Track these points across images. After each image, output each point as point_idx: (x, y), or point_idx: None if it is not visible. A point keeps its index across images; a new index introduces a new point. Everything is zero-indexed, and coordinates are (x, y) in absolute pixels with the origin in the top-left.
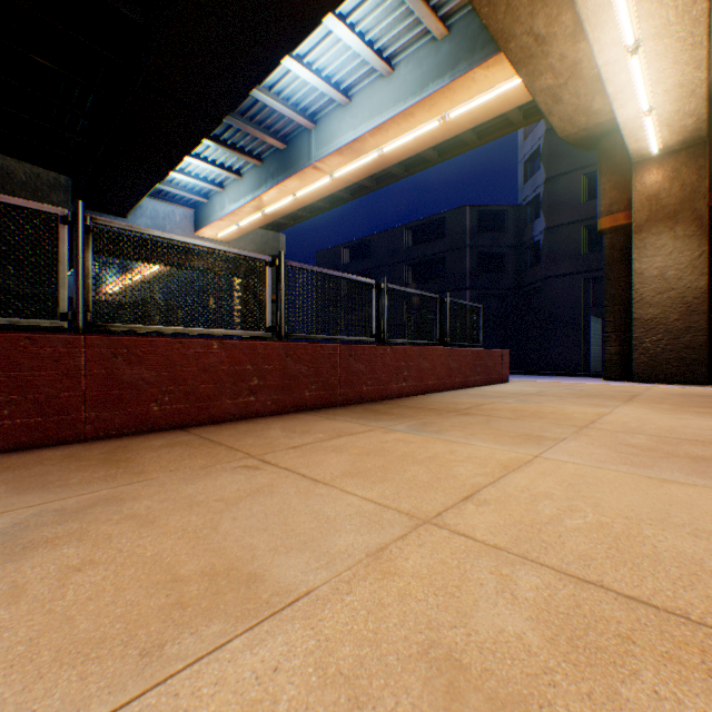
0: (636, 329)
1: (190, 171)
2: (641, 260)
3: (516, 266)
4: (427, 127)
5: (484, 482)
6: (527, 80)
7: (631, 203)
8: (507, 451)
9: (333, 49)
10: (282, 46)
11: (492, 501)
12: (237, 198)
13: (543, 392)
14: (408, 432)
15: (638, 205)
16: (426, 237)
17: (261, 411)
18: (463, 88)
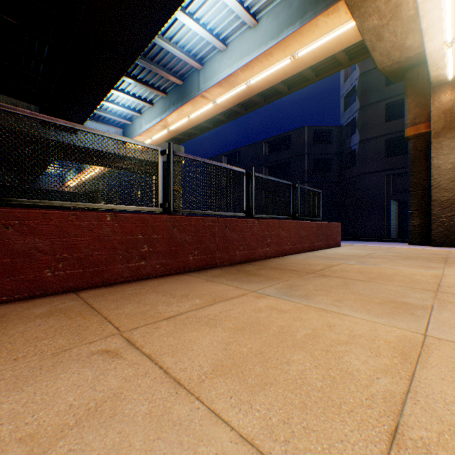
0: (435, 208)
1: (118, 102)
2: (438, 158)
3: (339, 167)
4: (282, 64)
5: (397, 390)
6: (359, 21)
7: (431, 116)
8: (388, 325)
9: (214, 7)
10: None
11: (439, 449)
12: (150, 120)
13: (372, 254)
14: (279, 297)
15: (436, 117)
16: (278, 148)
17: (151, 273)
18: (309, 32)
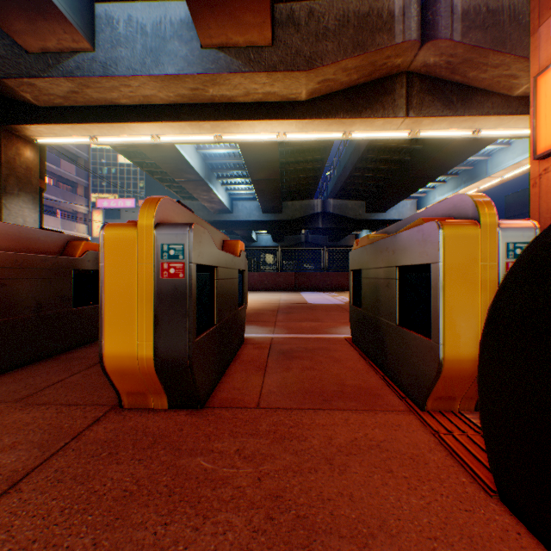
0: None
1: None
2: None
3: None
4: None
5: None
6: None
7: None
8: None
9: None
10: (466, 157)
11: None
12: (442, 194)
13: None
14: None
15: None
16: None
17: None
18: None
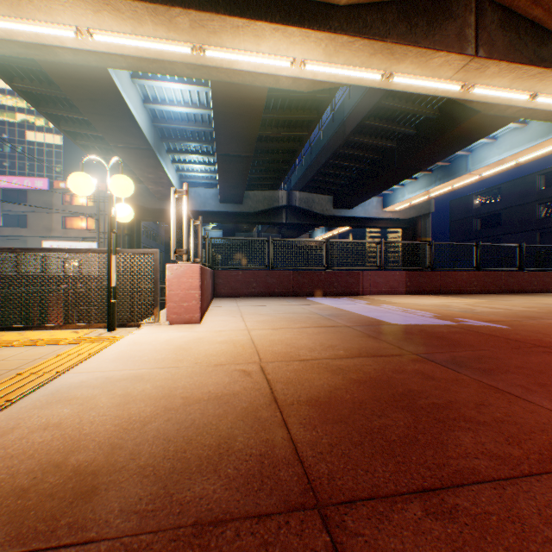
0: None
1: None
2: None
3: None
4: (551, 147)
5: None
6: None
7: None
8: None
9: None
10: (464, 146)
11: None
12: (413, 191)
13: None
14: (534, 297)
15: None
16: None
17: (476, 292)
18: None
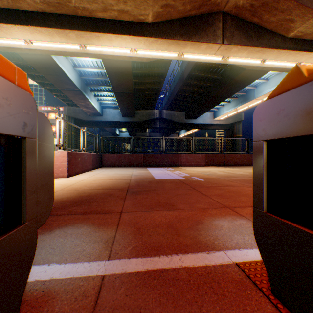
0: None
1: None
2: None
3: None
4: None
5: None
6: None
7: None
8: None
9: None
10: (246, 85)
11: None
12: (228, 109)
13: None
14: None
15: None
16: None
17: (245, 165)
18: None
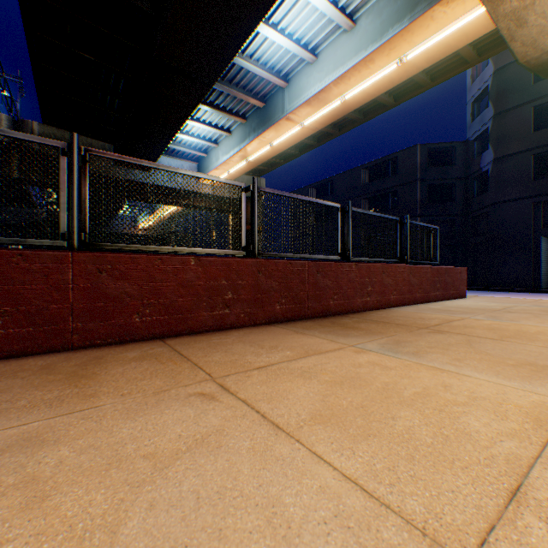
0: None
1: (193, 133)
2: None
3: (464, 194)
4: (386, 71)
5: (523, 454)
6: (491, 6)
7: None
8: (521, 389)
9: (302, 13)
10: (258, 11)
11: None
12: (227, 151)
13: (509, 308)
14: (382, 352)
15: None
16: (380, 174)
17: (235, 322)
18: (421, 28)
